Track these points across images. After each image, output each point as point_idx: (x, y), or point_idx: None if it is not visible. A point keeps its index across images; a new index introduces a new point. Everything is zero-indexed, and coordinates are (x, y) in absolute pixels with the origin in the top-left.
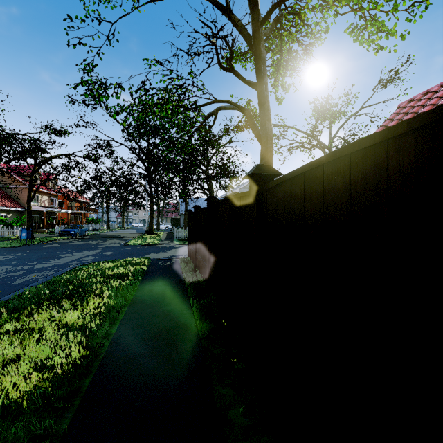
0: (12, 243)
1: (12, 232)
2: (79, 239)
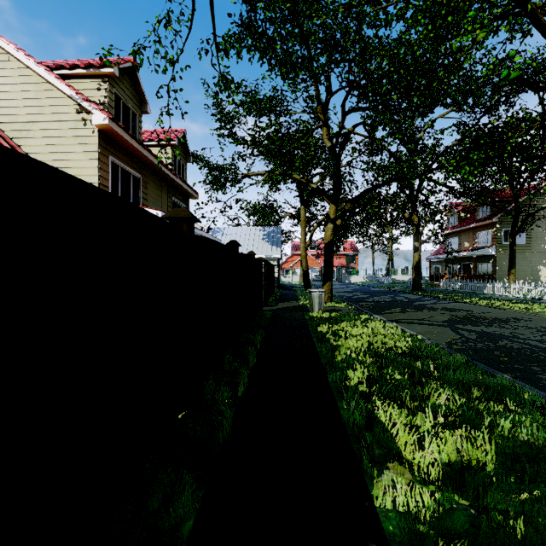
0: None
1: None
2: None
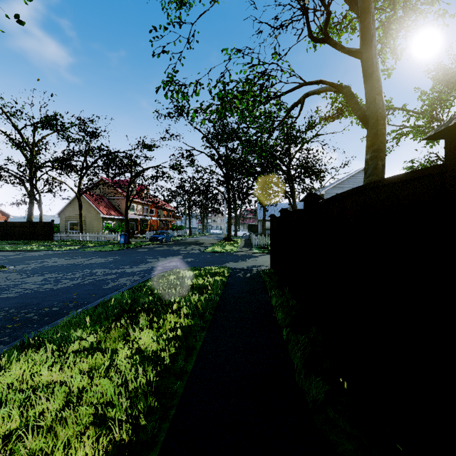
0: (114, 247)
1: (115, 237)
2: (165, 244)
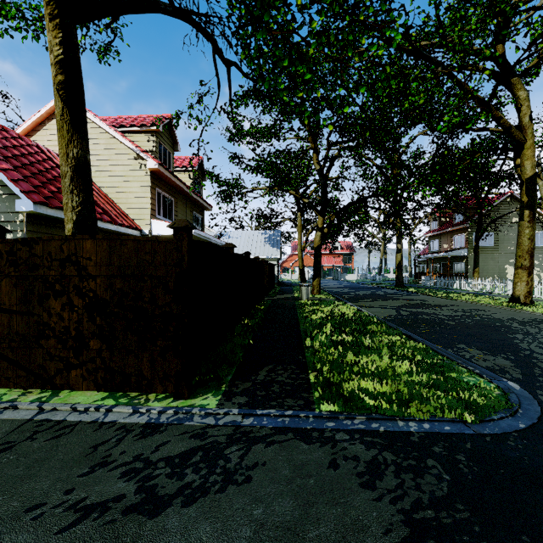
0: None
1: None
2: None
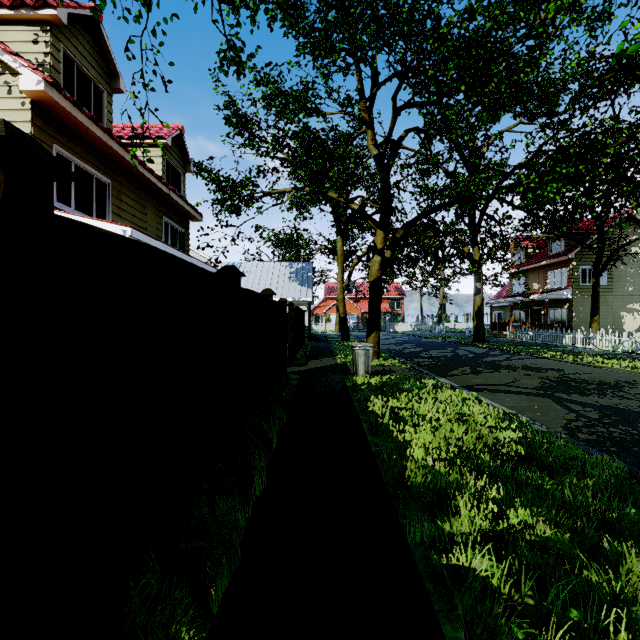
0: None
1: None
2: None
